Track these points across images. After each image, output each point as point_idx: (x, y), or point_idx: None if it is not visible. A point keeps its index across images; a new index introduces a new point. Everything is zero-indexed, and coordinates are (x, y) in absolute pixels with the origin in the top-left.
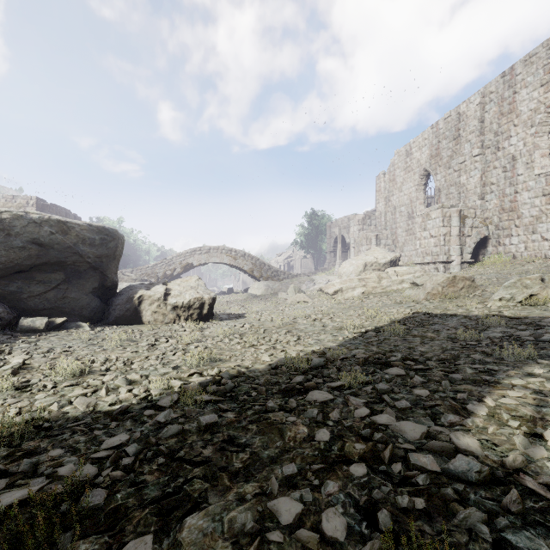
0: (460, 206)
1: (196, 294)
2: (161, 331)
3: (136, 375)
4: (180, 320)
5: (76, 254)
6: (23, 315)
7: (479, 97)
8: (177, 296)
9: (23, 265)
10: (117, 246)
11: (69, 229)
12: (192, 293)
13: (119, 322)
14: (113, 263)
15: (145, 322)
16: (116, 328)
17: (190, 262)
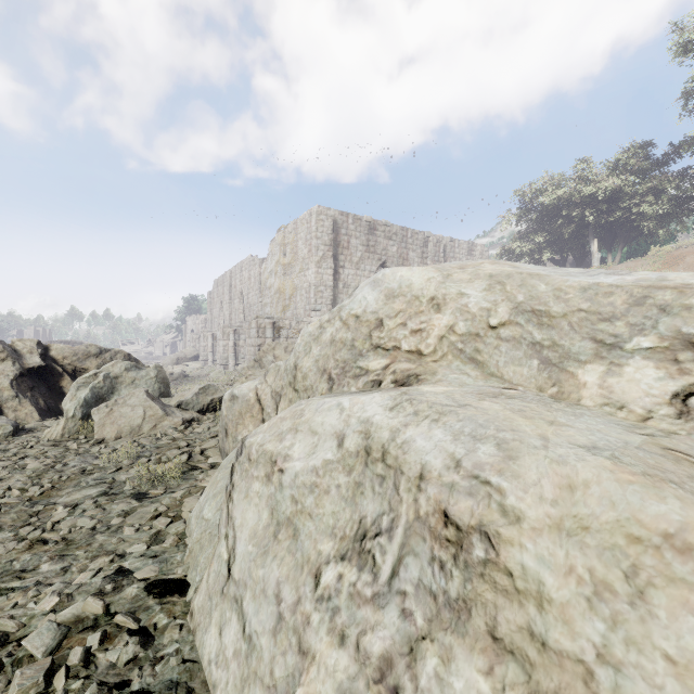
0: (214, 331)
1: None
2: None
3: None
4: None
5: None
6: None
7: (229, 273)
8: None
9: None
10: None
11: None
12: None
13: None
14: None
15: None
16: None
17: None
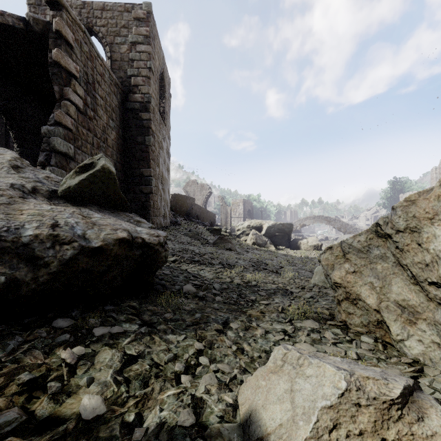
0: None
1: (316, 242)
2: (308, 252)
3: (313, 255)
4: (312, 250)
5: (284, 231)
6: (274, 245)
7: None
8: (311, 243)
9: (276, 234)
10: (292, 227)
11: (284, 225)
12: (315, 242)
13: (294, 249)
14: (291, 232)
15: (301, 250)
16: (296, 250)
17: (304, 224)
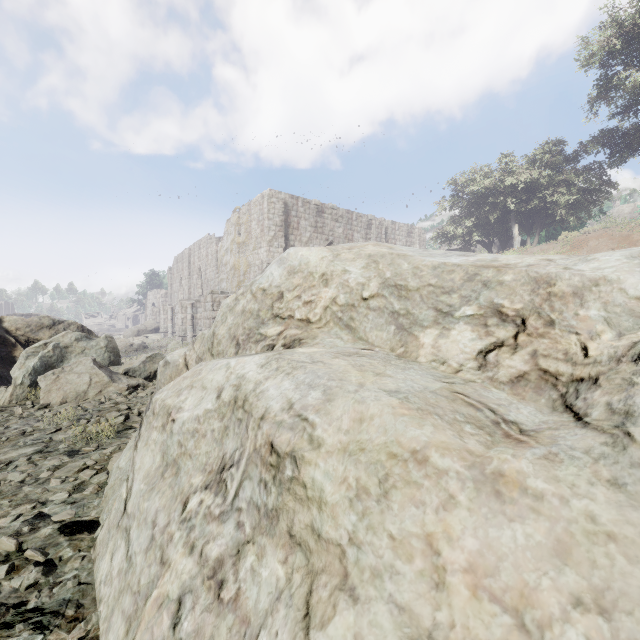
0: (174, 305)
1: None
2: None
3: None
4: None
5: None
6: None
7: (188, 250)
8: None
9: None
10: None
11: None
12: None
13: None
14: None
15: None
16: None
17: None
